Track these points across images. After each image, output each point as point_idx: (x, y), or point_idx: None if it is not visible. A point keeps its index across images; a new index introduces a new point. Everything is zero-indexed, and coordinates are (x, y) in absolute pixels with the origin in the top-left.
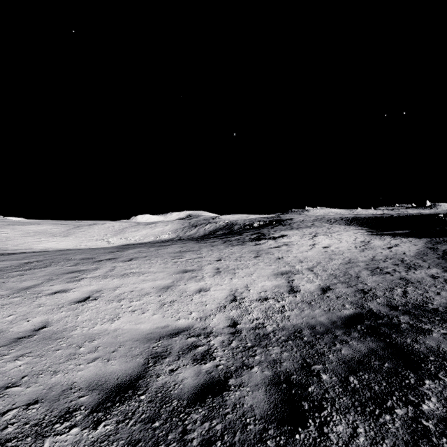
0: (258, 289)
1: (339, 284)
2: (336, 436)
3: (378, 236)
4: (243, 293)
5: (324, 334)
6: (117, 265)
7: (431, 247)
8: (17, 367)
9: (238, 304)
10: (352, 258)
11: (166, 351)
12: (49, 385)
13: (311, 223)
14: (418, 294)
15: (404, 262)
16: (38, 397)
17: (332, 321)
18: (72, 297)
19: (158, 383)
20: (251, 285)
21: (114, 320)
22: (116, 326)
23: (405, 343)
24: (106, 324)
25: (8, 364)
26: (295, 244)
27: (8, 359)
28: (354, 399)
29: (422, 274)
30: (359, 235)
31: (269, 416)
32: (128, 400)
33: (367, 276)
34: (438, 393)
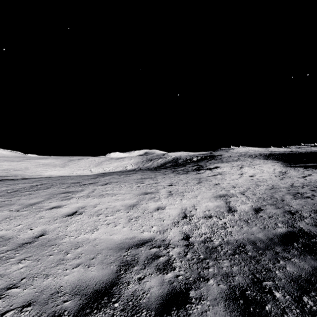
0: (203, 208)
1: (268, 206)
2: None
3: (292, 168)
4: (191, 212)
5: (265, 250)
6: (97, 187)
7: None
8: (18, 269)
9: (188, 221)
10: (274, 184)
11: (134, 260)
12: (41, 288)
13: (237, 158)
14: None
15: None
16: (31, 300)
17: (270, 238)
18: (64, 212)
19: (128, 290)
20: (197, 205)
21: (93, 231)
22: (95, 236)
23: None
24: (88, 234)
25: (13, 266)
26: (227, 173)
27: (13, 261)
28: None
29: None
30: (276, 166)
31: None
32: (104, 307)
33: (291, 199)
34: None
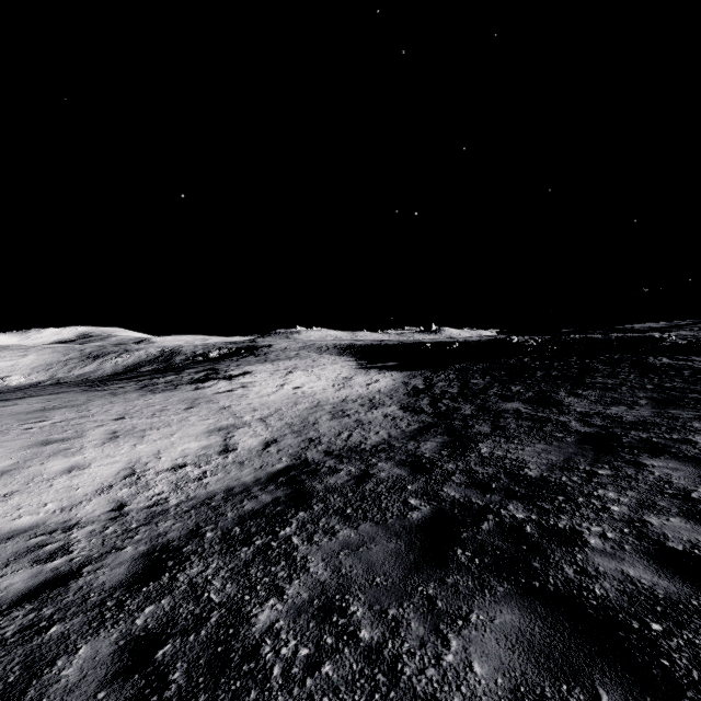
0: (176, 455)
1: (290, 435)
2: (187, 576)
3: (366, 370)
4: (149, 464)
5: (238, 494)
6: None
7: (407, 382)
8: None
9: (135, 480)
10: (323, 400)
11: None
12: None
13: (296, 352)
14: (361, 436)
15: (372, 401)
16: None
17: (257, 479)
18: None
19: None
20: (166, 450)
21: None
22: None
23: (311, 485)
24: None
25: None
26: (257, 385)
27: None
28: (226, 544)
29: (379, 413)
30: (346, 369)
31: (122, 584)
32: None
33: (326, 421)
34: (302, 519)
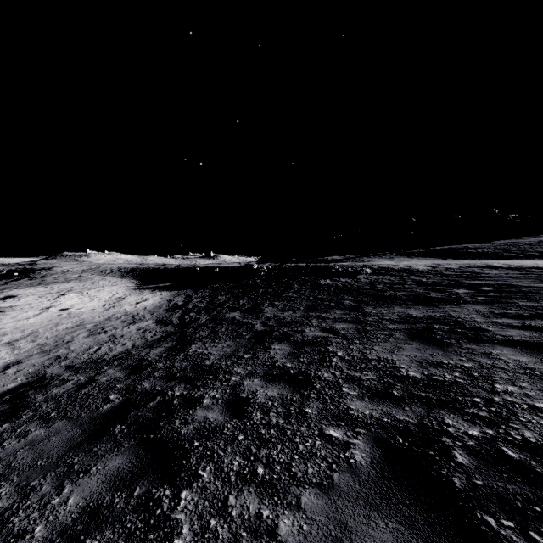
0: None
1: (37, 355)
2: None
3: (141, 290)
4: None
5: None
6: None
7: (171, 300)
8: None
9: None
10: (88, 319)
11: None
12: None
13: (78, 274)
14: (108, 348)
15: (134, 317)
16: None
17: None
18: None
19: None
20: None
21: None
22: None
23: (33, 398)
24: None
25: None
26: (18, 309)
27: None
28: None
29: (134, 327)
30: (123, 289)
31: None
32: None
33: (81, 338)
34: (2, 430)
